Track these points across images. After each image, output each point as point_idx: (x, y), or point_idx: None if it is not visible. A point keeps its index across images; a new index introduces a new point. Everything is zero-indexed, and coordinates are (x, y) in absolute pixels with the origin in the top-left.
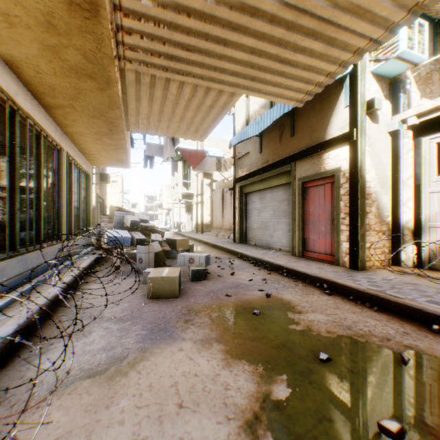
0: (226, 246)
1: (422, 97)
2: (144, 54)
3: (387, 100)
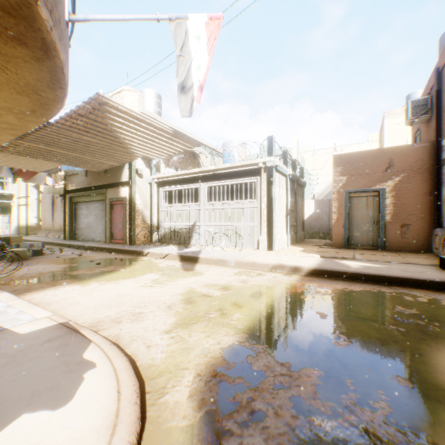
0: (58, 242)
1: (167, 167)
2: (14, 152)
3: (148, 168)
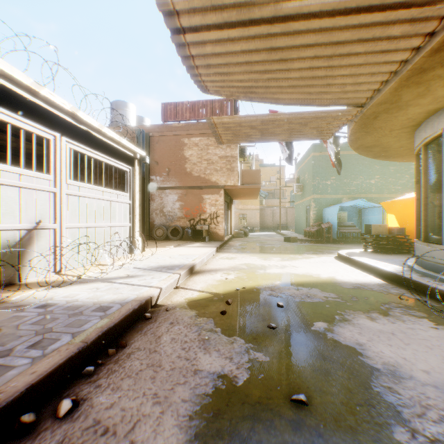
0: None
1: None
2: None
3: None
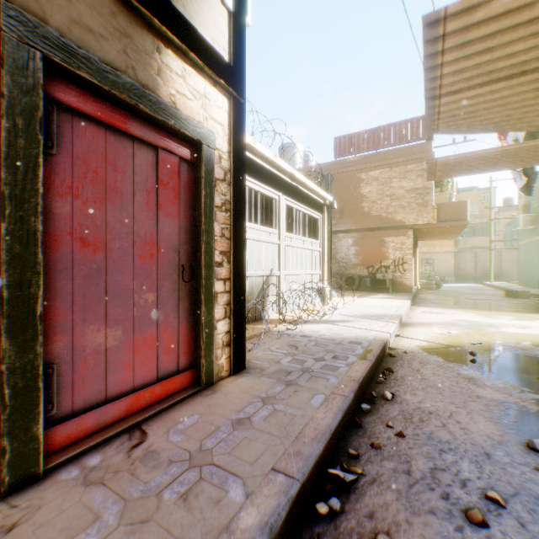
0: None
1: None
2: None
3: None
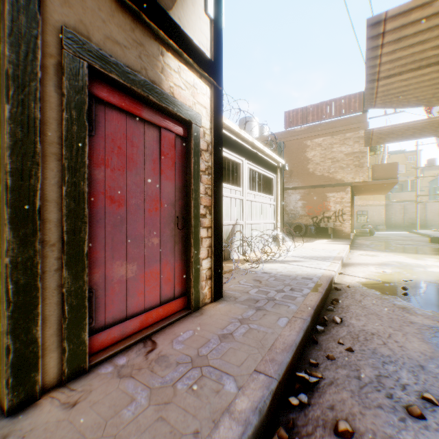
0: None
1: None
2: None
3: None
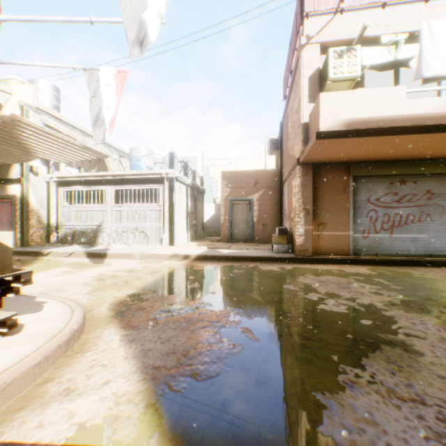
0: None
1: (68, 166)
2: None
3: (46, 166)
